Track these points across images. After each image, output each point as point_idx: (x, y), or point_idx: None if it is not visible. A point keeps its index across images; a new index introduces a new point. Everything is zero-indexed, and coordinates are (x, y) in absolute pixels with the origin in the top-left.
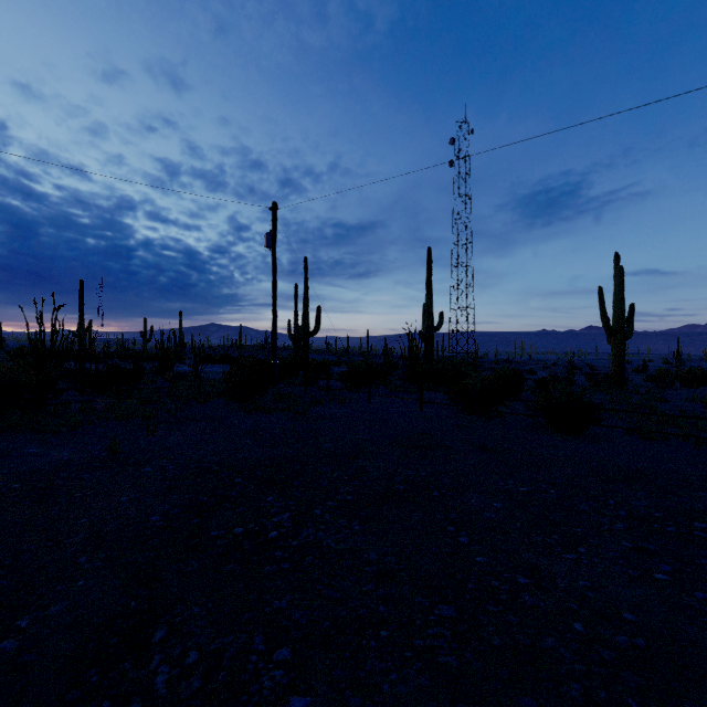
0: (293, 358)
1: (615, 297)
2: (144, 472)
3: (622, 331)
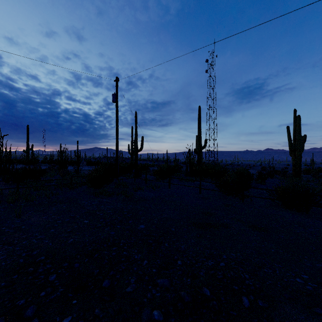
0: (130, 163)
1: (294, 132)
2: None
3: (300, 149)
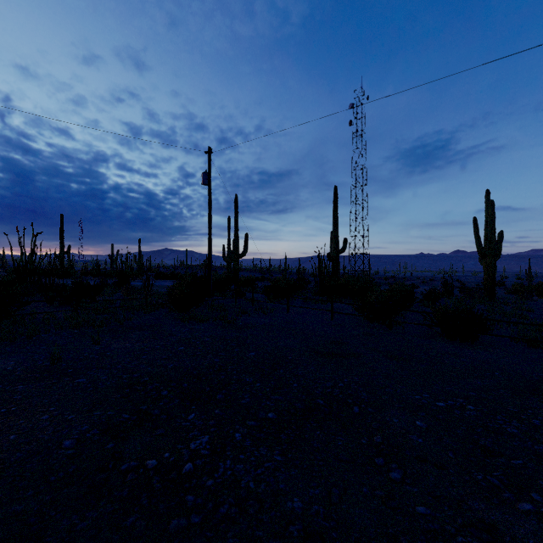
0: (226, 275)
1: (486, 226)
2: (77, 383)
3: (493, 253)
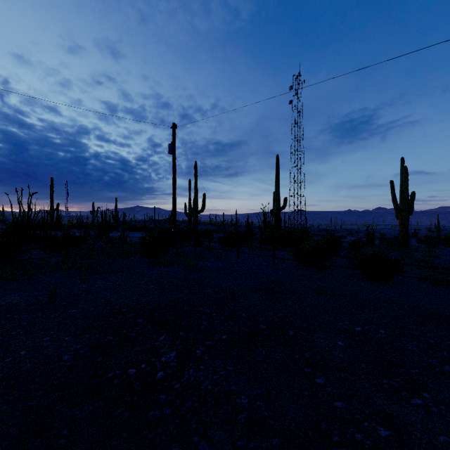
0: (187, 228)
1: (401, 187)
2: (70, 313)
3: (407, 210)
